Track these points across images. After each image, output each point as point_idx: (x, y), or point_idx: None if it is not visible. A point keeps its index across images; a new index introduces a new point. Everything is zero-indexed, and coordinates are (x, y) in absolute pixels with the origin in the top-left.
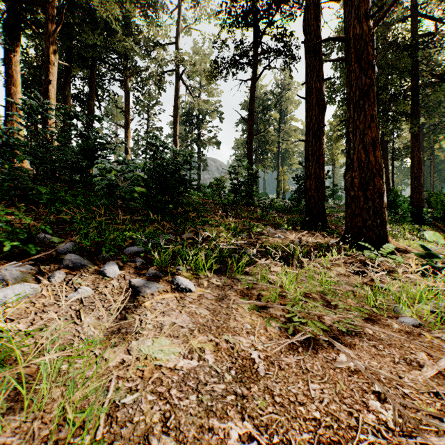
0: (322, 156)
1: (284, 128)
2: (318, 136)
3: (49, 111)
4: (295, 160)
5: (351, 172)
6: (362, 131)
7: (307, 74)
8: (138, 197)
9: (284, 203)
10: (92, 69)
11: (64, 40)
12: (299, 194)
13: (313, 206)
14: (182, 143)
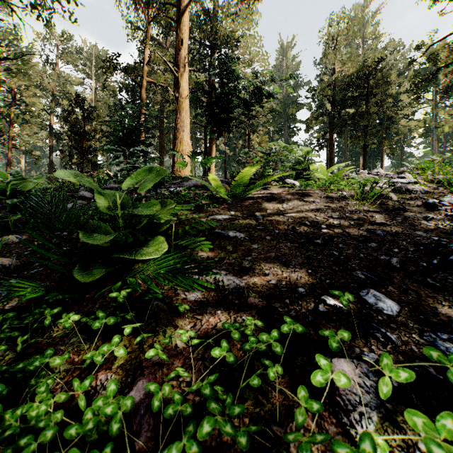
0: None
1: None
2: None
3: None
4: None
5: None
6: None
7: None
8: None
9: None
10: None
11: None
12: None
13: None
14: None
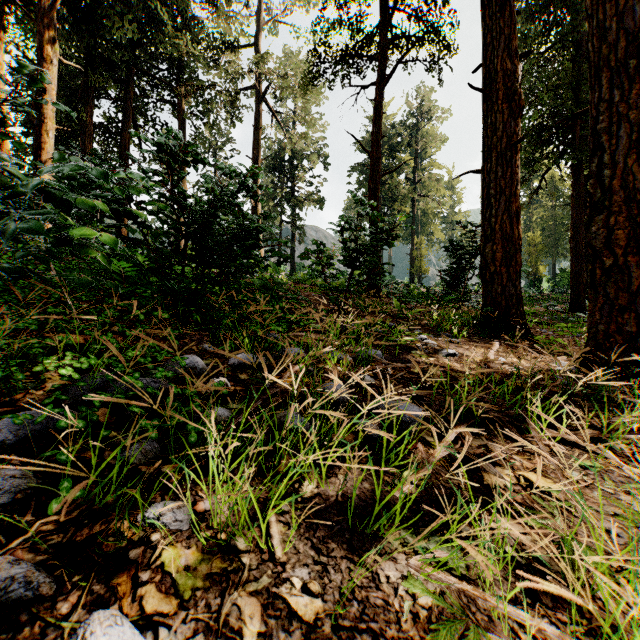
0: (517, 197)
1: (421, 178)
2: (508, 160)
3: (43, 139)
4: (436, 227)
5: (605, 217)
6: (635, 125)
7: (486, 46)
8: (99, 258)
9: (429, 289)
10: (126, 83)
11: (82, 38)
12: (454, 274)
13: (498, 292)
14: (267, 201)
